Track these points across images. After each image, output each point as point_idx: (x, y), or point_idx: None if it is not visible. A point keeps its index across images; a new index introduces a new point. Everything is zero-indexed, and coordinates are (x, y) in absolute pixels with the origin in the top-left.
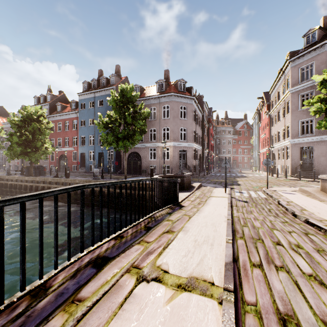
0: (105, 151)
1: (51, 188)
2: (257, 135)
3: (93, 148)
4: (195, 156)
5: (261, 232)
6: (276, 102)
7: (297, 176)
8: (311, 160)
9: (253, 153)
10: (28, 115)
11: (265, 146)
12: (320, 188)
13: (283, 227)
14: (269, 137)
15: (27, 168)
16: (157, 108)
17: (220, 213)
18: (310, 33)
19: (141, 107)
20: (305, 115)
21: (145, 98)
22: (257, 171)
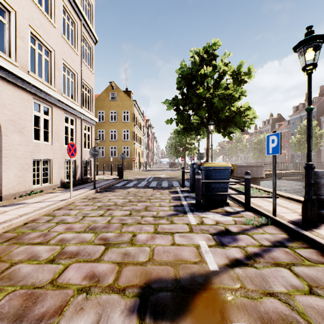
0: None
1: None
2: None
3: None
4: None
5: None
6: None
7: None
8: None
9: None
10: (260, 139)
11: None
12: None
13: None
14: None
15: (259, 163)
16: None
17: None
18: None
19: (316, 130)
20: None
21: None
22: None
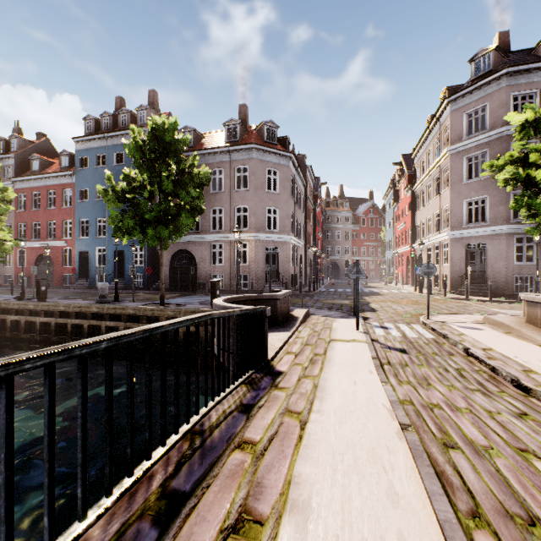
0: (128, 248)
1: (6, 322)
2: (392, 225)
3: (105, 242)
4: (293, 259)
5: (511, 476)
6: (425, 171)
7: (460, 292)
8: (483, 266)
9: (384, 253)
10: None
11: (405, 243)
12: (526, 317)
13: (538, 438)
14: (411, 228)
15: None
16: (226, 170)
17: (371, 397)
18: (481, 56)
19: (193, 162)
20: (473, 191)
21: (203, 152)
22: (393, 283)
